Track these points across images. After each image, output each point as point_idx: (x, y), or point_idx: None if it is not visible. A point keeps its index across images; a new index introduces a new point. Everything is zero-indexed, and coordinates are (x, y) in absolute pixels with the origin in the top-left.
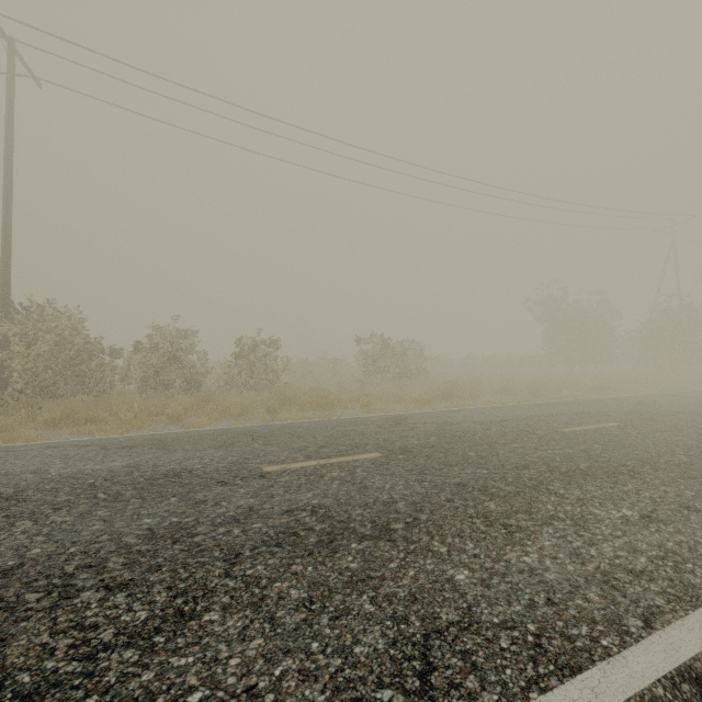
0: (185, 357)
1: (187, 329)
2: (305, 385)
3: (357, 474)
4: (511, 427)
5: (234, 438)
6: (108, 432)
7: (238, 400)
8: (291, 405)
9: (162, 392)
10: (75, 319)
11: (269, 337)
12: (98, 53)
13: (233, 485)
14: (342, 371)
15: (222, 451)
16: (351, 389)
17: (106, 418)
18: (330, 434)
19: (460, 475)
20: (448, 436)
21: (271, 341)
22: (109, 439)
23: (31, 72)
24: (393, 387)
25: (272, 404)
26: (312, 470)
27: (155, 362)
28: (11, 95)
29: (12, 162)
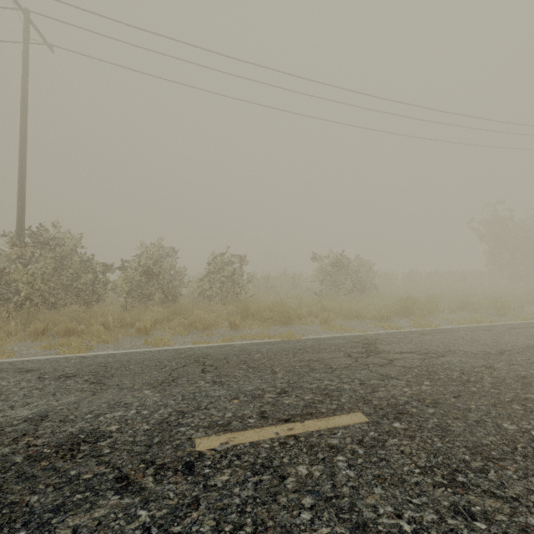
0: (167, 272)
1: (169, 249)
2: (267, 298)
3: (339, 474)
4: (522, 365)
5: (183, 367)
6: (65, 351)
7: (202, 315)
8: (253, 319)
9: (145, 303)
10: (74, 241)
11: (236, 255)
12: (90, 11)
13: (135, 492)
14: (300, 284)
15: (158, 393)
16: (309, 303)
17: (84, 330)
18: (292, 367)
19: (532, 497)
20: (444, 378)
21: (238, 259)
22: (61, 360)
23: (44, 39)
24: (351, 303)
25: (234, 319)
26: (266, 453)
27: (137, 277)
28: (26, 56)
29: (27, 112)
